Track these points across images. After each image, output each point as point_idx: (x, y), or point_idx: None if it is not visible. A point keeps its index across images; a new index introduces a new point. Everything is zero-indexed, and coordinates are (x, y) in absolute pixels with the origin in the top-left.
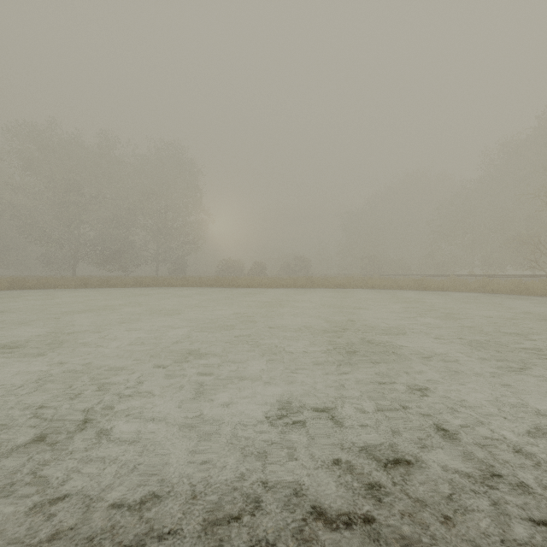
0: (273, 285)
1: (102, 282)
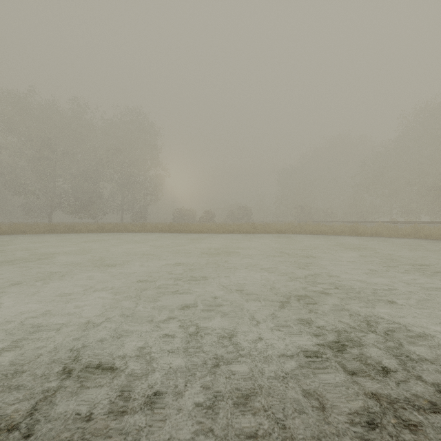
0: (220, 231)
1: (68, 228)
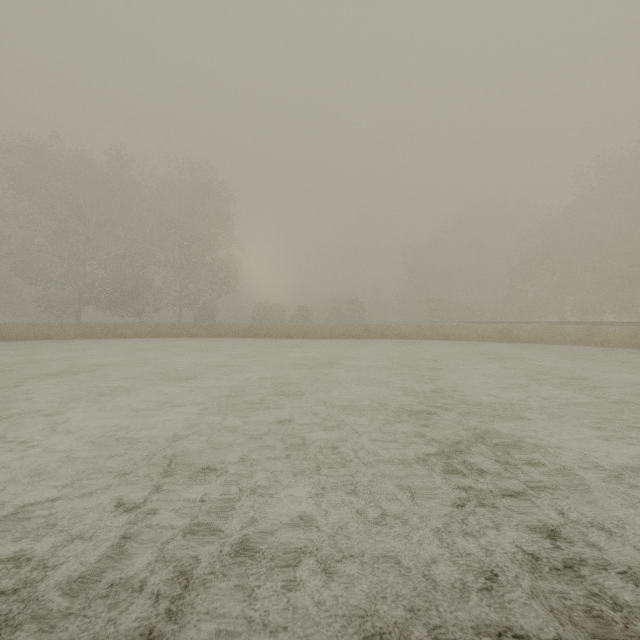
0: (320, 335)
1: (107, 331)
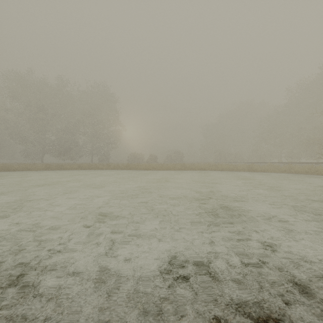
0: (161, 169)
1: (58, 166)
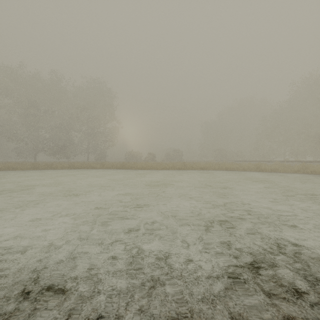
0: (159, 168)
1: (47, 166)
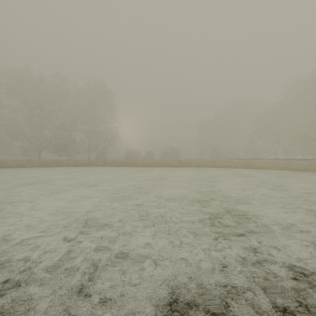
0: (157, 165)
1: (54, 163)
